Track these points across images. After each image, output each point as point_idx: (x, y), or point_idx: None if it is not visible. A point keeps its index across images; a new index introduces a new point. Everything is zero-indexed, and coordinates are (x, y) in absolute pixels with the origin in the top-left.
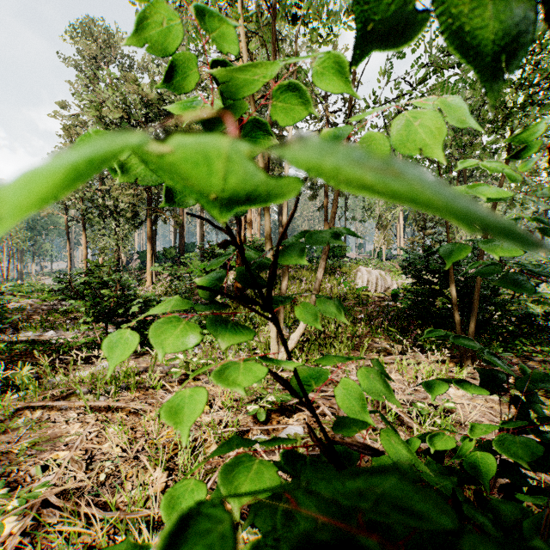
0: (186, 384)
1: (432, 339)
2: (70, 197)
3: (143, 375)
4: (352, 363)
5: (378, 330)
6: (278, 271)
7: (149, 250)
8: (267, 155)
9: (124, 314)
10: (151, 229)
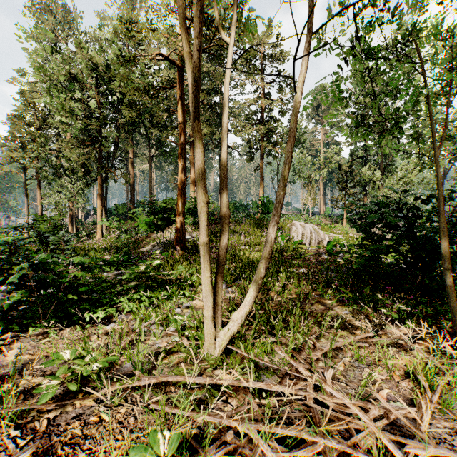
0: (66, 406)
1: (401, 306)
2: (24, 155)
3: (8, 384)
4: (315, 349)
5: (328, 291)
6: (218, 226)
7: (100, 206)
8: (197, 46)
9: (11, 282)
10: (101, 187)
